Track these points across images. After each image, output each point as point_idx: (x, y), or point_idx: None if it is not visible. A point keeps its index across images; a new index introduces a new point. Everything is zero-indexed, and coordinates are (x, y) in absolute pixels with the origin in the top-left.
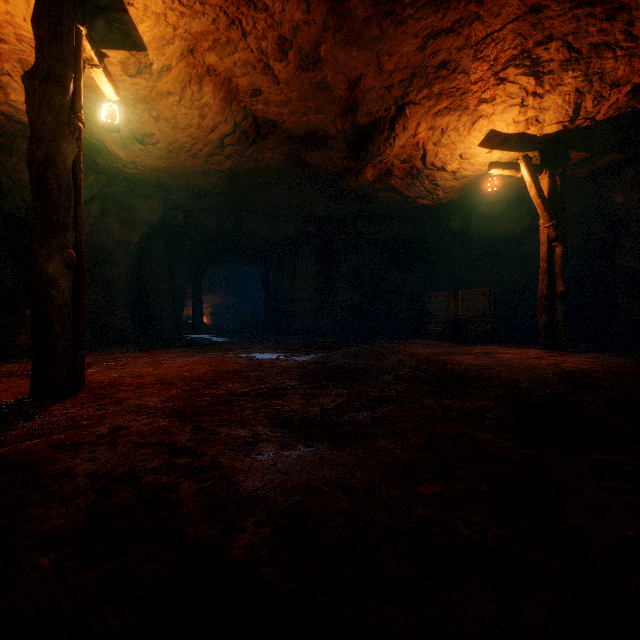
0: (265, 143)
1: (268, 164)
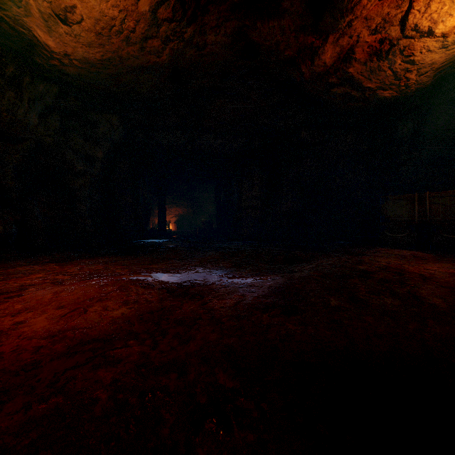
0: (206, 19)
1: (211, 53)
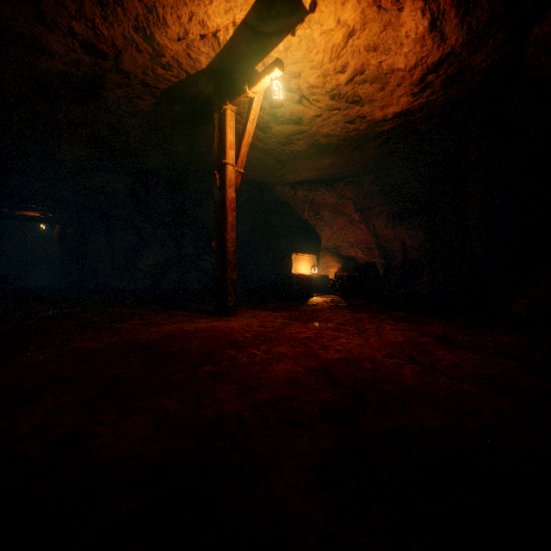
0: None
1: None
